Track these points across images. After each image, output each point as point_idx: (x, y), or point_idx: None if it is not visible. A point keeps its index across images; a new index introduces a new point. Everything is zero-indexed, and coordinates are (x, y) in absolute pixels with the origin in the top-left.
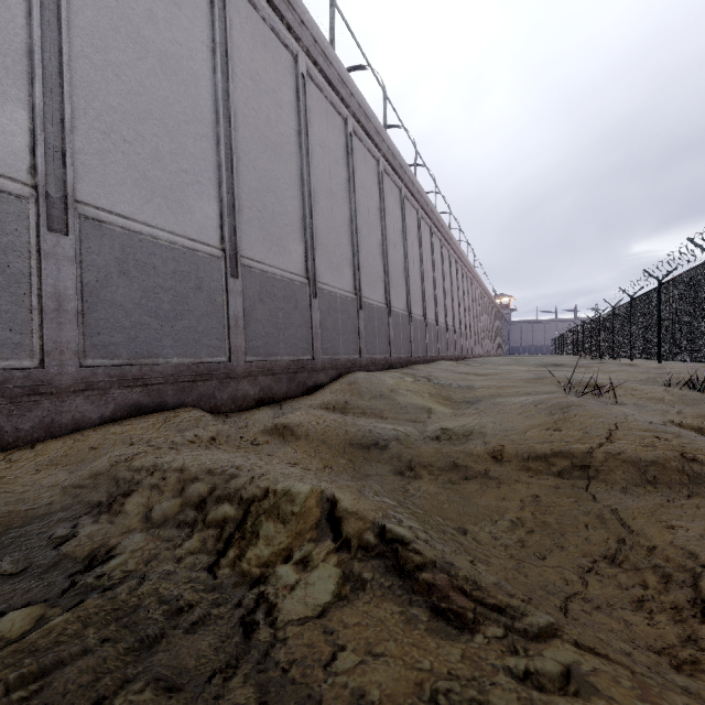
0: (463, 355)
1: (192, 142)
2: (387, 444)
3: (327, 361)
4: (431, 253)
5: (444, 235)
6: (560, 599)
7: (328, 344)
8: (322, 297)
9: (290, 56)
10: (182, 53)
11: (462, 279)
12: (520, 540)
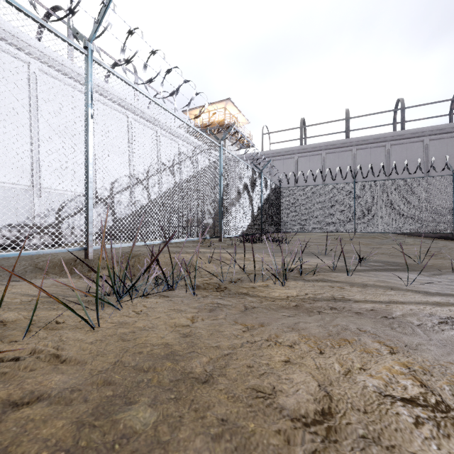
0: None
1: None
2: None
3: None
4: None
5: None
6: None
7: None
8: None
9: None
10: None
11: None
12: None
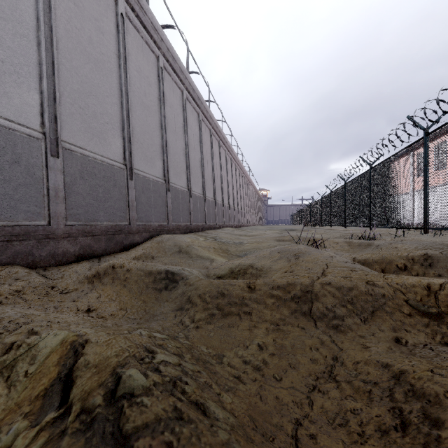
0: (239, 224)
1: (10, 37)
2: (175, 285)
3: (141, 226)
4: (219, 159)
5: (228, 148)
6: (292, 418)
7: (143, 214)
8: (137, 180)
9: None
10: None
11: (239, 177)
12: (264, 359)
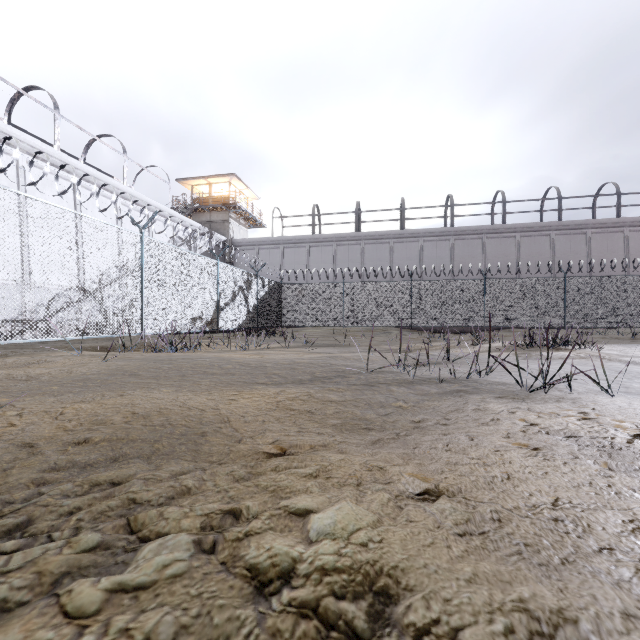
0: None
1: None
2: None
3: None
4: None
5: None
6: None
7: None
8: None
9: (479, 240)
10: (442, 267)
11: None
12: None
